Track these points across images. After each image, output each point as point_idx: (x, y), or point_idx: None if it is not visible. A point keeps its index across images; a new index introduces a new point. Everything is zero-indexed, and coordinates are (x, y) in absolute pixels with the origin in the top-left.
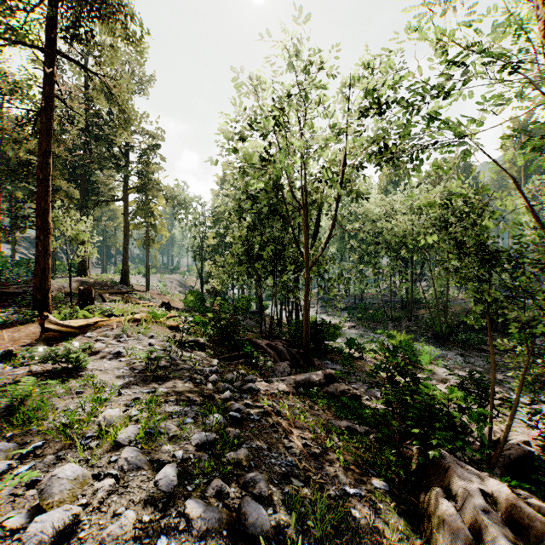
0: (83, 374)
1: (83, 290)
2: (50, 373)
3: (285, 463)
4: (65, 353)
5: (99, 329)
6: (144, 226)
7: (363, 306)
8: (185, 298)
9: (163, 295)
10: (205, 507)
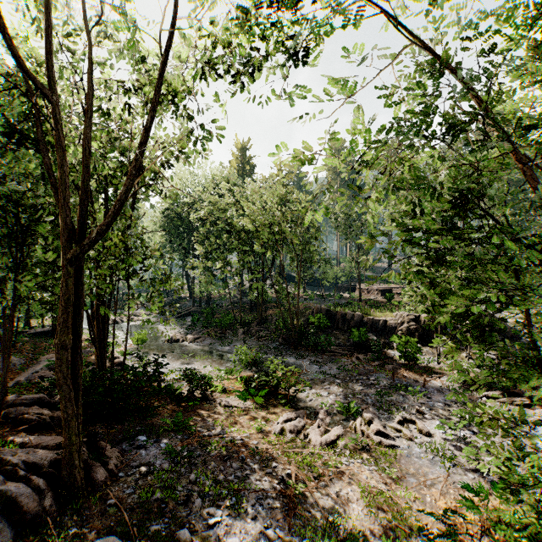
0: None
1: None
2: None
3: None
4: None
5: None
6: None
7: (210, 310)
8: None
9: None
10: None
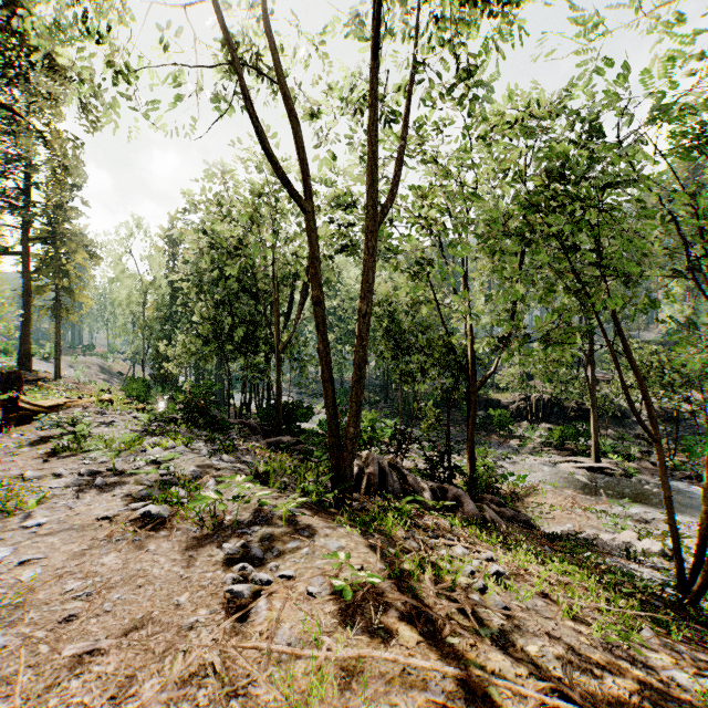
0: (93, 435)
1: (11, 375)
2: (63, 436)
3: (263, 460)
4: (73, 420)
5: (70, 408)
6: (51, 289)
7: (342, 390)
8: (126, 385)
9: (83, 385)
10: (229, 457)
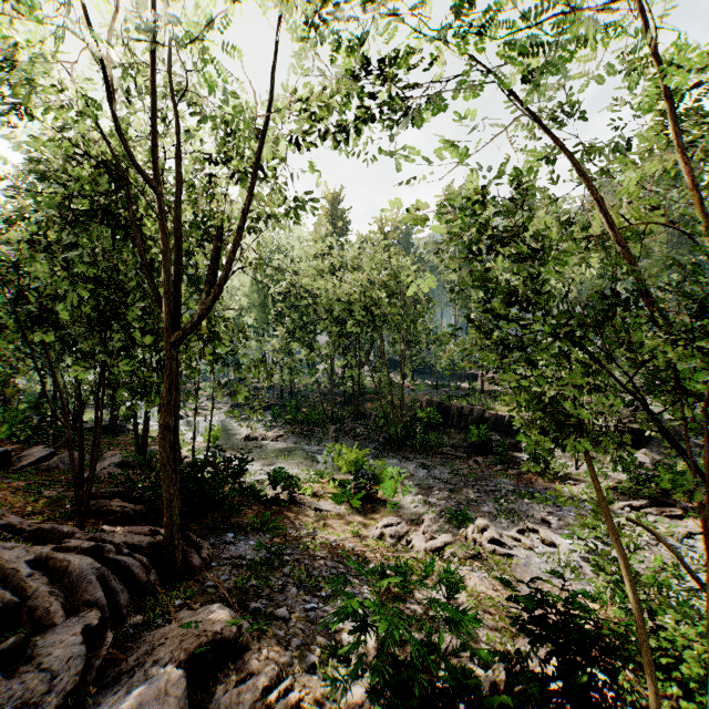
0: None
1: None
2: None
3: None
4: None
5: None
6: None
7: (294, 403)
8: None
9: None
10: None
